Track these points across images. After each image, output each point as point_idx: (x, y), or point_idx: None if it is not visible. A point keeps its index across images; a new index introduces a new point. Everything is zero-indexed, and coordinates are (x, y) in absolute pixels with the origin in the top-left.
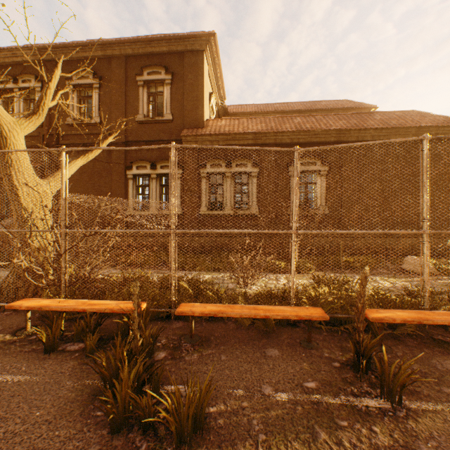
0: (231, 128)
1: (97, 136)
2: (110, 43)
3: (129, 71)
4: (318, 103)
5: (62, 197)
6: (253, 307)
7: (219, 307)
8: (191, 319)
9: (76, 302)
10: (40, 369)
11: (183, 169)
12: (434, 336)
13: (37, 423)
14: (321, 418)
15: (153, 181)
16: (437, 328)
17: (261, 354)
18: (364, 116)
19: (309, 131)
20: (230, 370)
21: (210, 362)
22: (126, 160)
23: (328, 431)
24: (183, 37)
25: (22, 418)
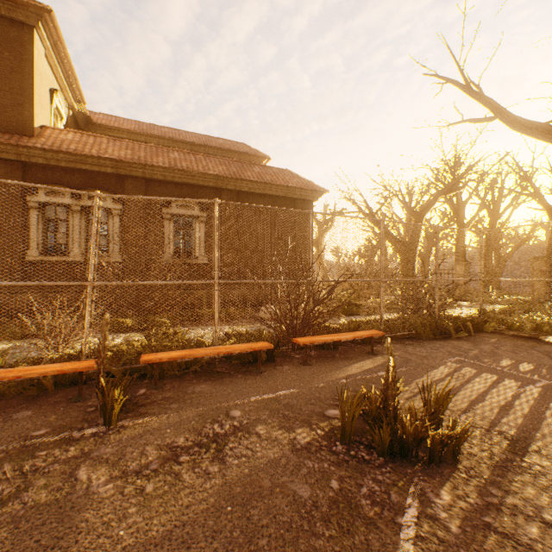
0: (81, 147)
1: None
2: None
3: None
4: (215, 140)
5: None
6: (9, 370)
7: None
8: None
9: None
10: None
11: None
12: (215, 369)
13: None
14: (21, 455)
15: None
16: (226, 363)
17: (5, 419)
18: (245, 166)
19: (185, 170)
20: None
21: None
22: None
23: (17, 463)
24: None
25: None
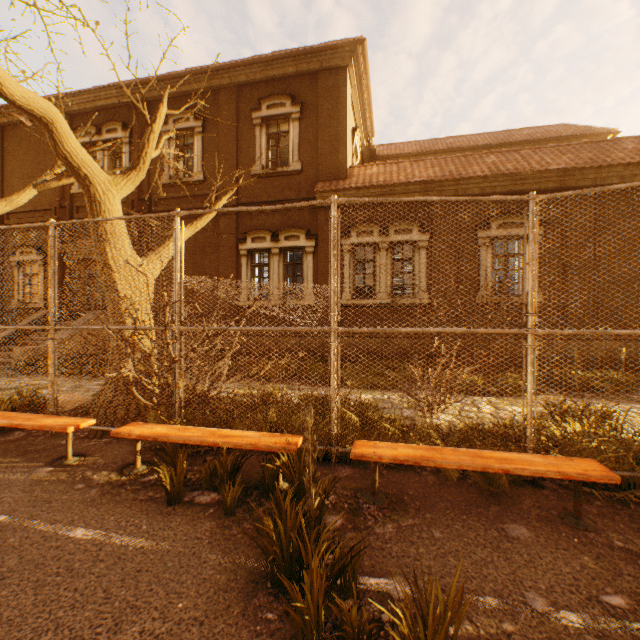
0: (388, 177)
1: (199, 199)
2: (217, 69)
3: (241, 106)
4: (517, 133)
5: (176, 280)
6: (475, 453)
7: (417, 450)
8: (373, 466)
9: (201, 432)
10: (166, 530)
11: (316, 239)
12: None
13: (183, 622)
14: None
15: (275, 259)
16: None
17: (499, 532)
18: (604, 145)
19: (512, 174)
20: (457, 557)
21: (418, 540)
22: (238, 230)
23: None
24: (318, 50)
25: (159, 611)
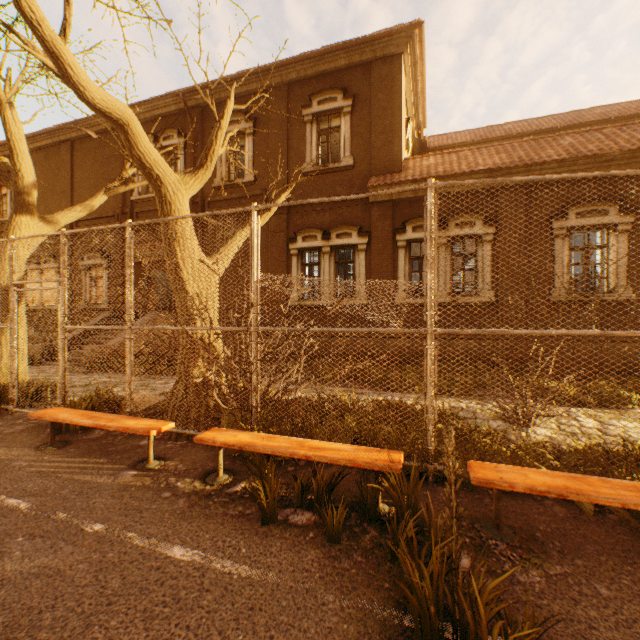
0: (447, 167)
1: (250, 200)
2: (268, 69)
3: (291, 104)
4: (588, 112)
5: (252, 279)
6: (635, 487)
7: (555, 478)
8: (497, 494)
9: (288, 442)
10: (268, 556)
11: (368, 236)
12: None
13: None
14: None
15: (325, 257)
16: None
17: None
18: None
19: (596, 155)
20: None
21: (581, 598)
22: (288, 229)
23: None
24: (372, 39)
25: None
